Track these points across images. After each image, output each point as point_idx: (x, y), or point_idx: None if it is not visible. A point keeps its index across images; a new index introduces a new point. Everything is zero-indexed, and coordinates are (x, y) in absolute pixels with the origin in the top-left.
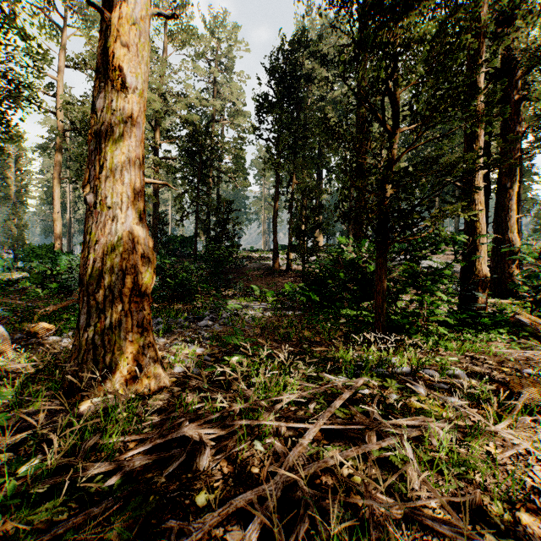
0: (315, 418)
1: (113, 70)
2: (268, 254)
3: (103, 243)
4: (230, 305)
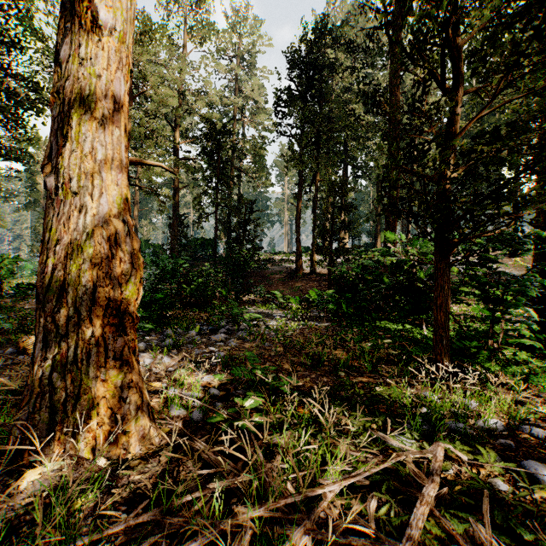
0: (383, 544)
1: (80, 2)
2: (290, 256)
3: (66, 243)
4: (248, 315)
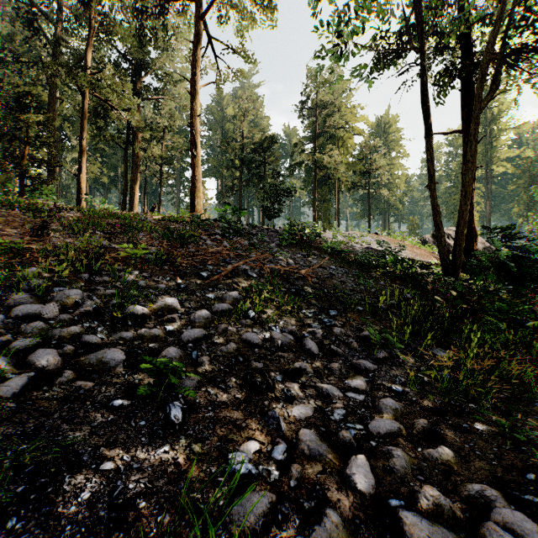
0: None
1: None
2: None
3: None
4: None
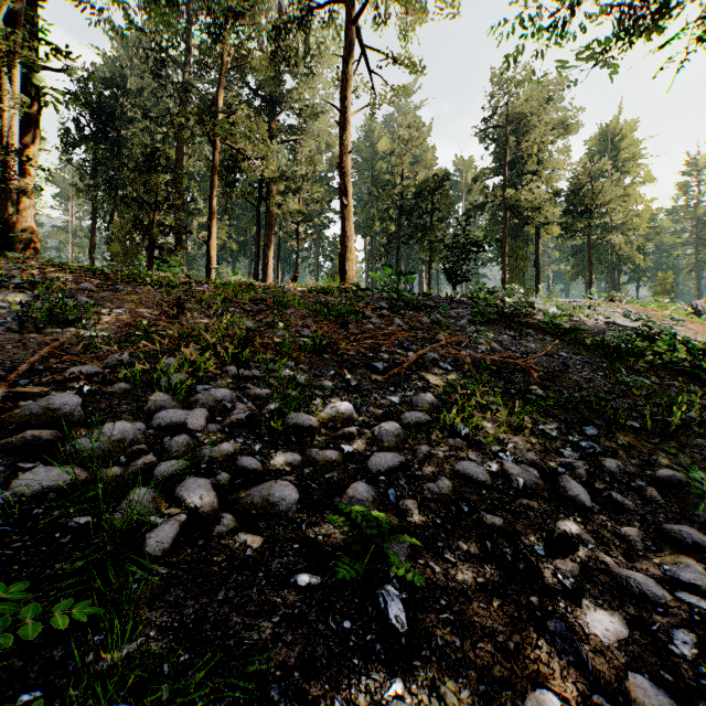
0: None
1: (27, 169)
2: None
3: (23, 229)
4: None
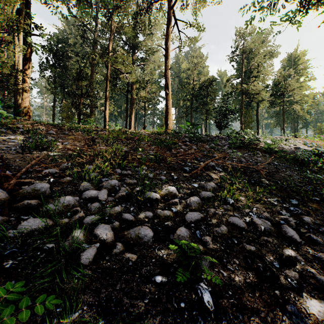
0: None
1: (26, 80)
2: None
3: (24, 107)
4: None
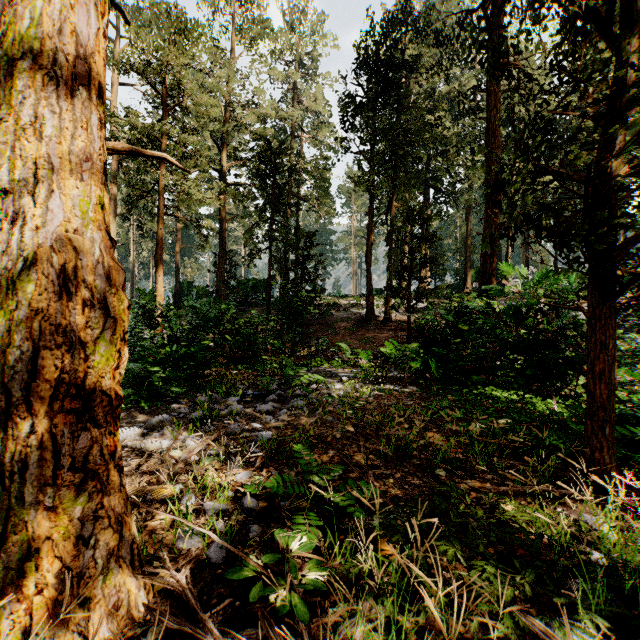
0: None
1: None
2: (359, 300)
3: None
4: (306, 376)
